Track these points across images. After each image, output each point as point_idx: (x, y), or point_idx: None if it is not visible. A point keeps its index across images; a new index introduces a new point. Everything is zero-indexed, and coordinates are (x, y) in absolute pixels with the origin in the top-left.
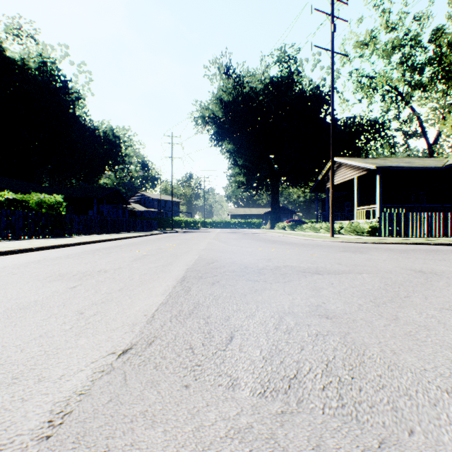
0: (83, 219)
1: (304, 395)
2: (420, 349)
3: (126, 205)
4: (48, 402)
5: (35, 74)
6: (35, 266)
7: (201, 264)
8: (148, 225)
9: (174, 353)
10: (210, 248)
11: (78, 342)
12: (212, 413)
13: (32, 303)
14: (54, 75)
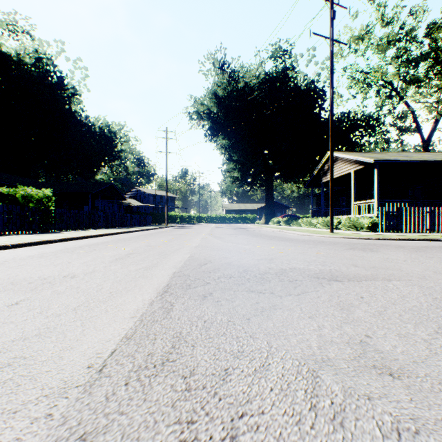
0: (74, 214)
1: None
2: None
3: (122, 200)
4: None
5: (31, 70)
6: None
7: (192, 266)
8: (143, 220)
9: None
10: (204, 245)
11: None
12: None
13: None
14: (49, 71)
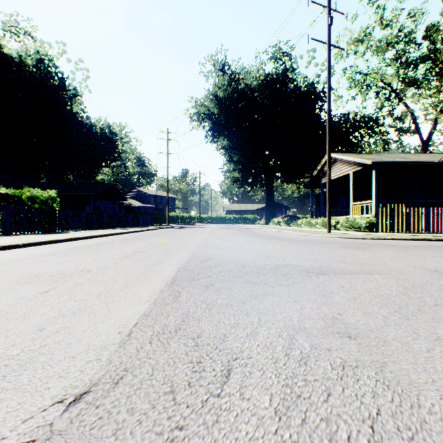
0: (78, 214)
1: None
2: None
3: (123, 200)
4: None
5: (33, 71)
6: (14, 265)
7: (194, 262)
8: (144, 221)
9: (146, 402)
10: (205, 245)
11: (17, 380)
12: None
13: None
14: (51, 72)
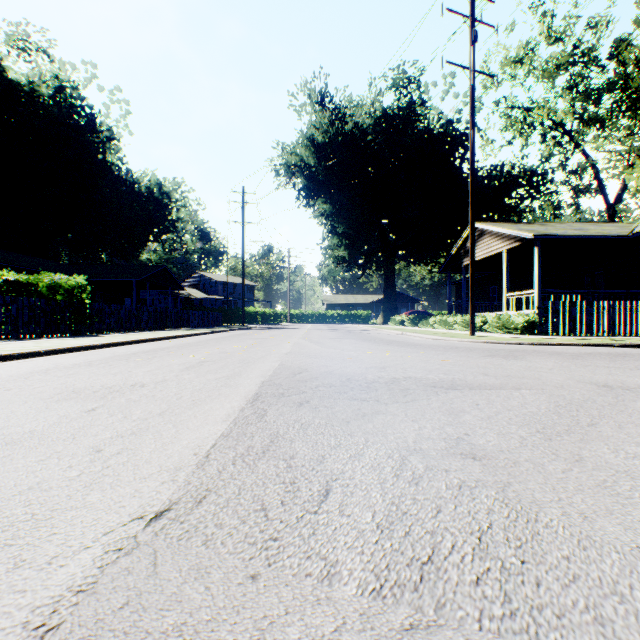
0: (116, 310)
1: (446, 595)
2: (625, 512)
3: (178, 290)
4: (23, 608)
5: (49, 104)
6: (40, 378)
7: (283, 375)
8: (209, 319)
9: (236, 518)
10: (297, 352)
11: (86, 499)
12: (294, 628)
13: (25, 434)
14: (75, 105)
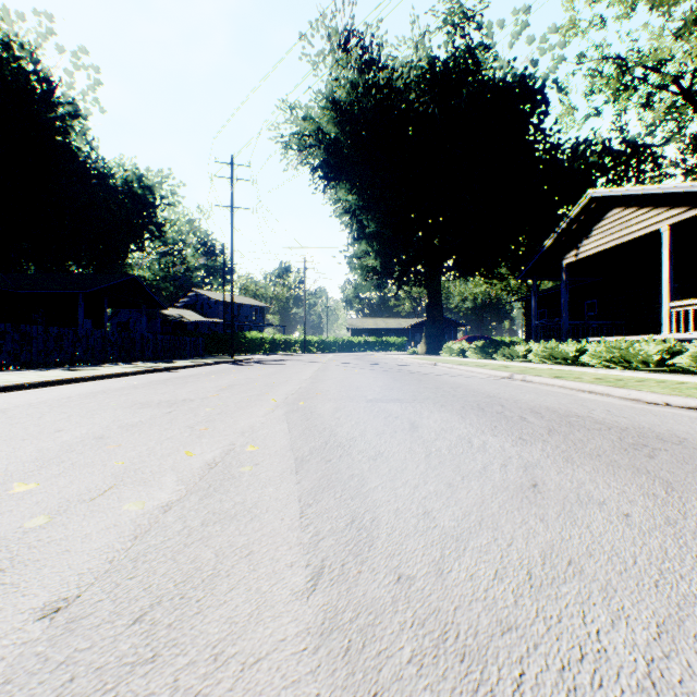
0: None
1: None
2: None
3: (158, 309)
4: None
5: None
6: None
7: None
8: (179, 347)
9: None
10: None
11: None
12: None
13: None
14: (21, 66)
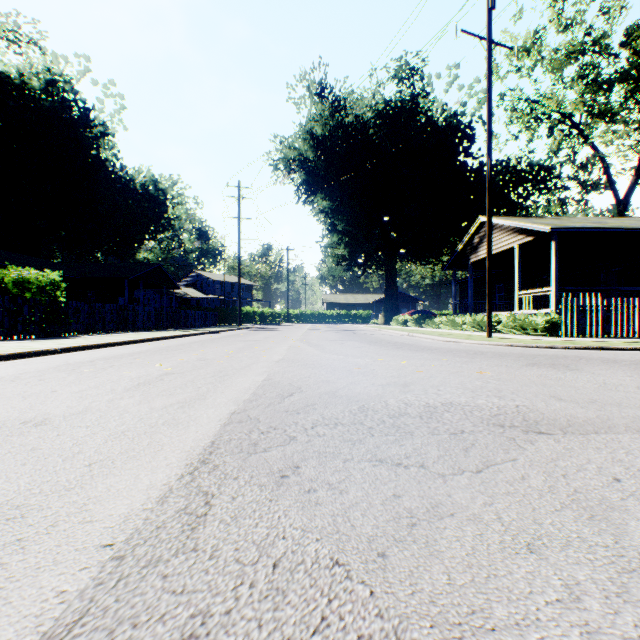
0: (97, 309)
1: None
2: None
3: (174, 289)
4: None
5: (40, 98)
6: None
7: (266, 399)
8: (204, 319)
9: None
10: (291, 359)
11: None
12: None
13: None
14: (67, 99)
